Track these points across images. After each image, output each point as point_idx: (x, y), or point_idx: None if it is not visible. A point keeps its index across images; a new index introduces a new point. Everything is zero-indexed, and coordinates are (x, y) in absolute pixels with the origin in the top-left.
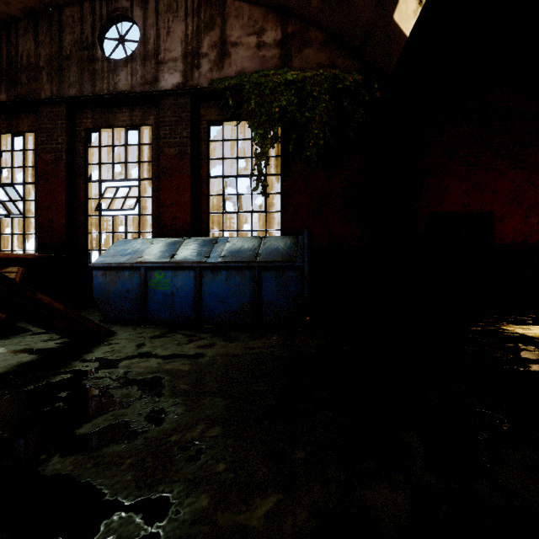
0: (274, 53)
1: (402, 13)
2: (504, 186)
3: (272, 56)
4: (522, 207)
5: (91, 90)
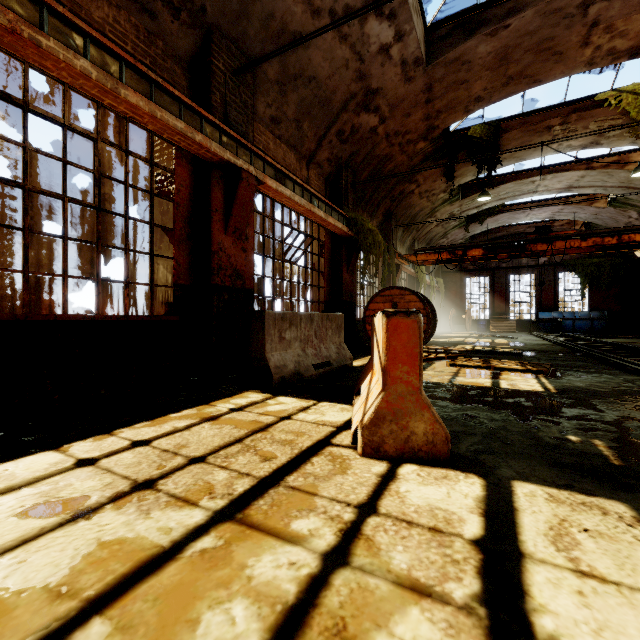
0: None
1: (637, 254)
2: None
3: None
4: None
5: (511, 263)
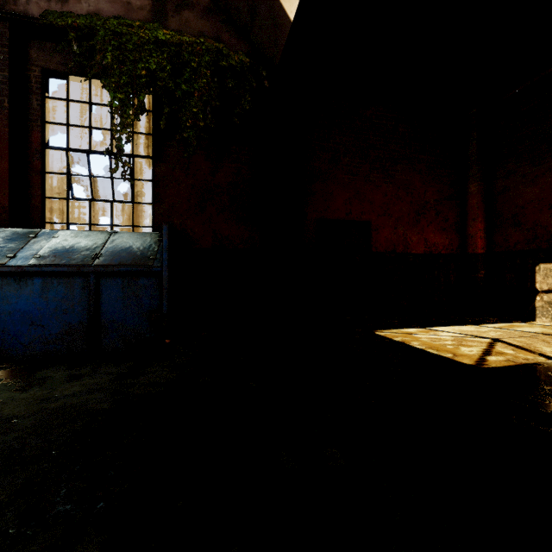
0: (143, 3)
1: None
2: (378, 198)
3: (141, 5)
4: (392, 219)
5: None
